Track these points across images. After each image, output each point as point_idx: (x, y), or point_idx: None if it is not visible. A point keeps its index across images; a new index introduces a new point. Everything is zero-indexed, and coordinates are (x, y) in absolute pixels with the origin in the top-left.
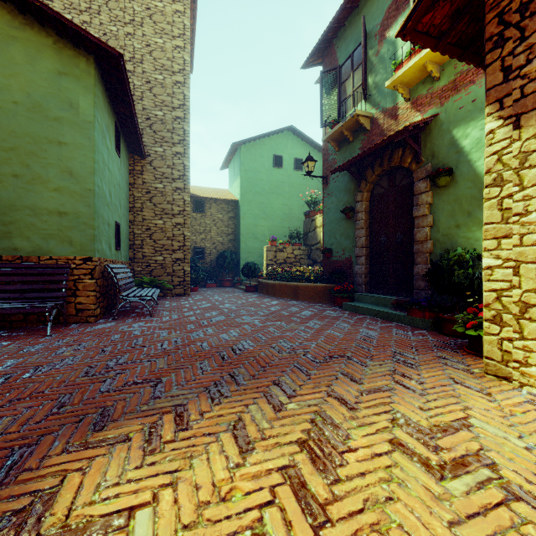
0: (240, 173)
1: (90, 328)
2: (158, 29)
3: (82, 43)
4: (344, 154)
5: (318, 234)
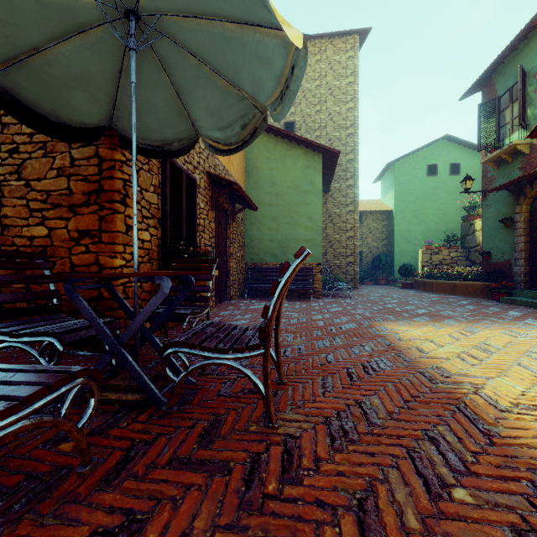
0: (394, 187)
1: (325, 300)
2: (336, 101)
3: (317, 149)
4: (503, 172)
5: (477, 238)
